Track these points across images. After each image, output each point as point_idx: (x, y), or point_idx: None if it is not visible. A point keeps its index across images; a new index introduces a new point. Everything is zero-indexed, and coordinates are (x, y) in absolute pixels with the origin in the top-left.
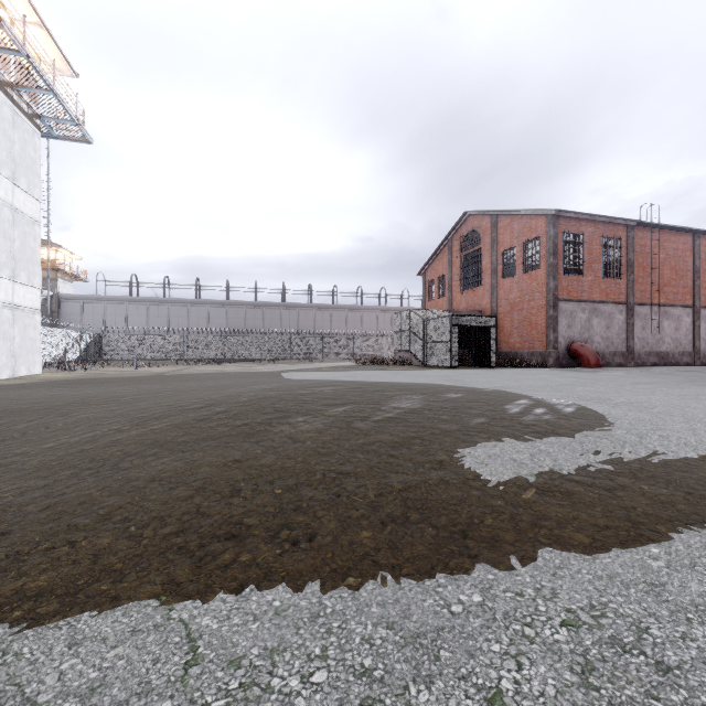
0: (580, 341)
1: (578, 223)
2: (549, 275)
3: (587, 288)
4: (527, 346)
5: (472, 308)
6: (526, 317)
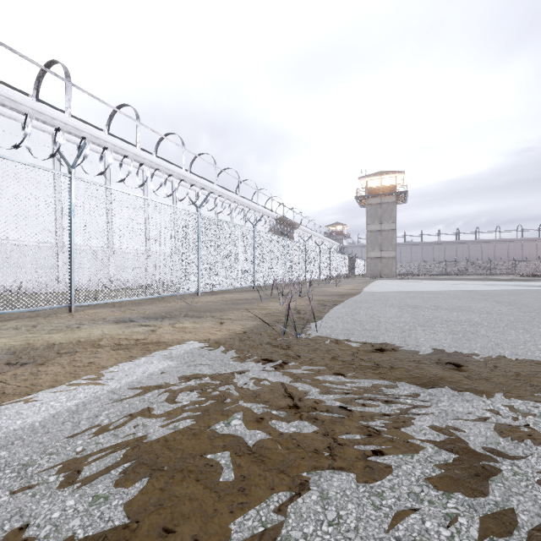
0: None
1: None
2: None
3: None
4: None
5: None
6: None
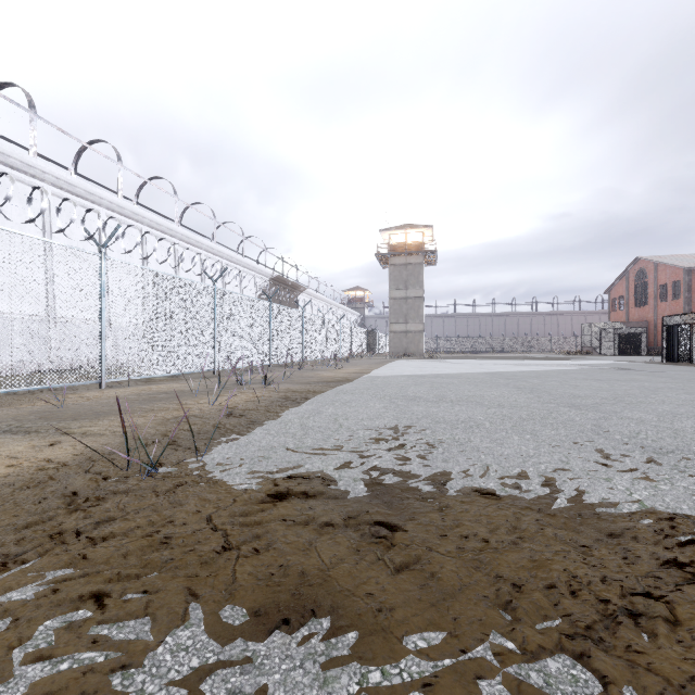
0: None
1: None
2: (685, 303)
3: None
4: None
5: (642, 319)
6: None
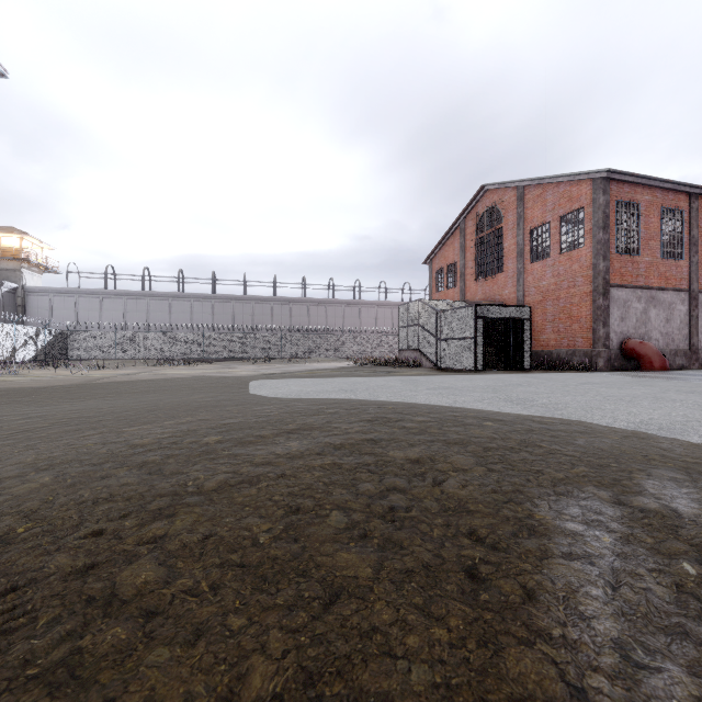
0: (635, 337)
1: (633, 189)
2: (598, 254)
3: (643, 271)
4: (566, 344)
5: (491, 299)
6: (564, 307)
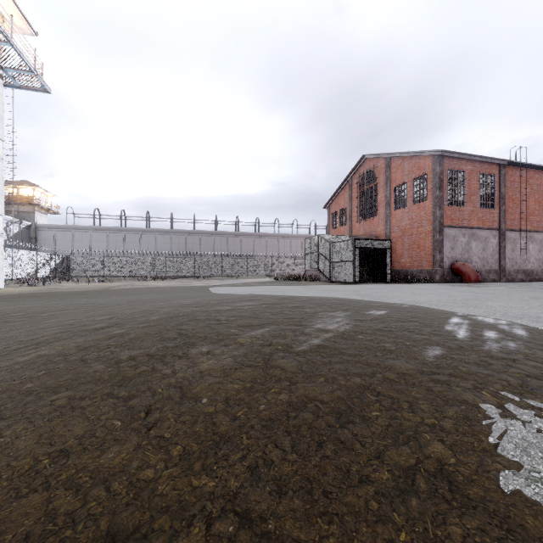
0: (461, 261)
1: (459, 162)
2: (436, 205)
3: (467, 216)
4: (416, 265)
5: (369, 234)
6: (415, 240)
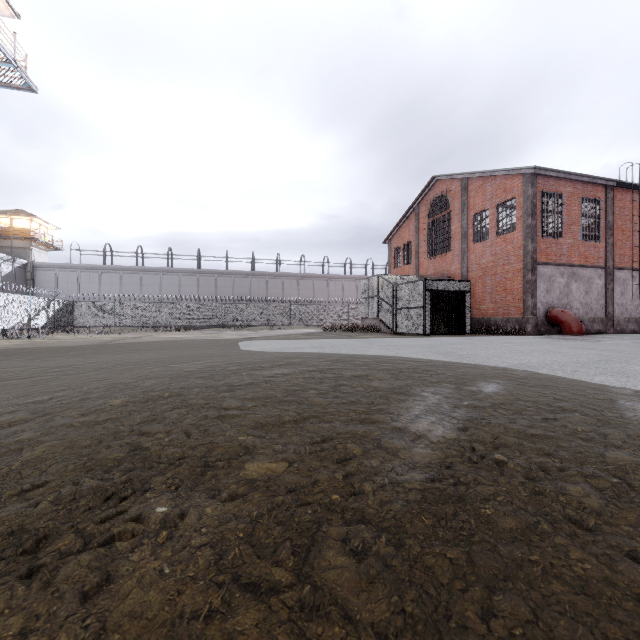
0: (559, 307)
1: (557, 182)
2: (527, 237)
3: (566, 251)
4: (502, 313)
5: (440, 274)
6: (500, 282)
